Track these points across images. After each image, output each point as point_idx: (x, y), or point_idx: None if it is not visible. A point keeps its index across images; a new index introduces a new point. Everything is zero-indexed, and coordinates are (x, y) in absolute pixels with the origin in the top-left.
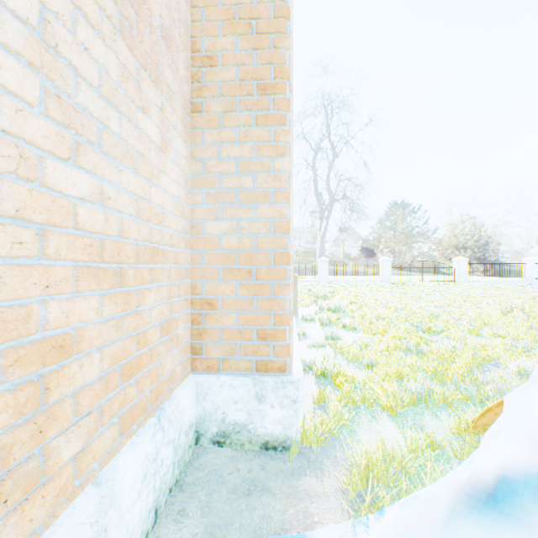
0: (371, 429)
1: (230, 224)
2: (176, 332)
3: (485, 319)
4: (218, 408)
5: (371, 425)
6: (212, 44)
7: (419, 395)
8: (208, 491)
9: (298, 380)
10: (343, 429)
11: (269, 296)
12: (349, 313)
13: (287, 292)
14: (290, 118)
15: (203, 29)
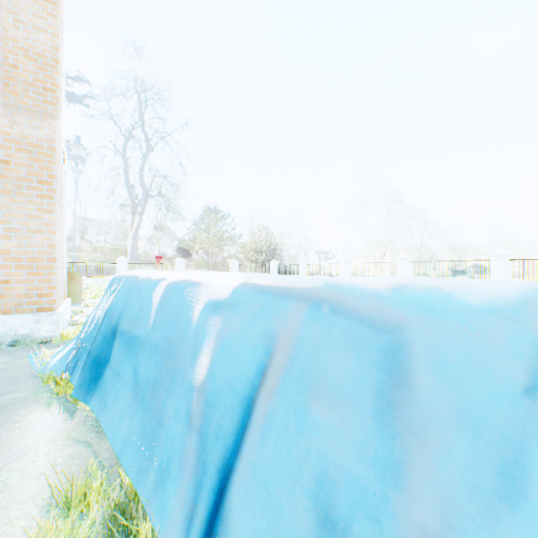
0: None
1: (20, 243)
2: None
3: None
4: (13, 330)
5: None
6: (8, 155)
7: None
8: (11, 353)
9: (60, 313)
10: None
11: (44, 277)
12: None
13: (55, 275)
14: (57, 195)
15: (2, 146)
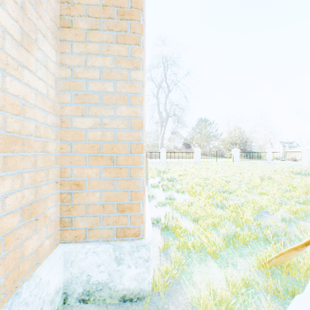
0: (201, 271)
1: (95, 120)
2: (44, 211)
3: (253, 183)
4: (84, 272)
5: (201, 267)
6: None
7: (228, 239)
8: None
9: (149, 243)
10: (182, 273)
11: (127, 177)
12: (179, 182)
13: (141, 174)
14: (143, 42)
15: None
